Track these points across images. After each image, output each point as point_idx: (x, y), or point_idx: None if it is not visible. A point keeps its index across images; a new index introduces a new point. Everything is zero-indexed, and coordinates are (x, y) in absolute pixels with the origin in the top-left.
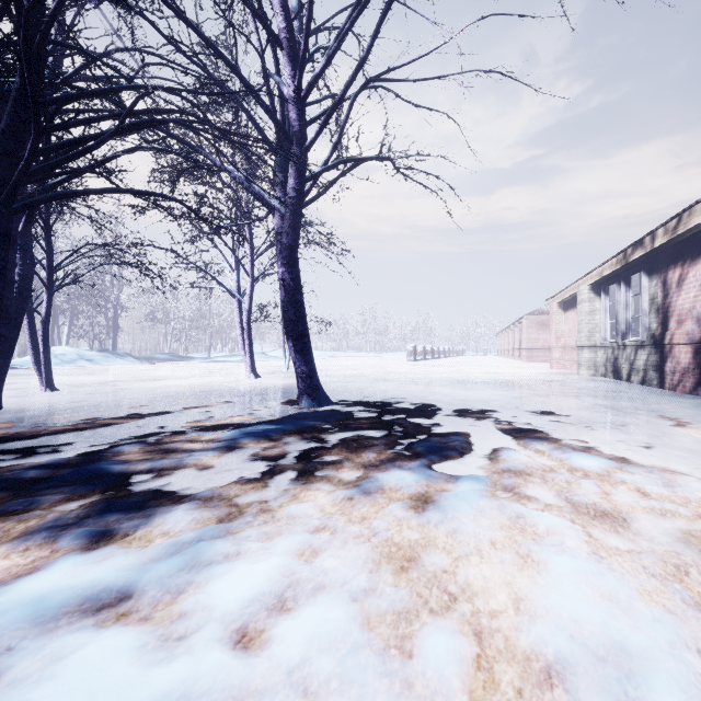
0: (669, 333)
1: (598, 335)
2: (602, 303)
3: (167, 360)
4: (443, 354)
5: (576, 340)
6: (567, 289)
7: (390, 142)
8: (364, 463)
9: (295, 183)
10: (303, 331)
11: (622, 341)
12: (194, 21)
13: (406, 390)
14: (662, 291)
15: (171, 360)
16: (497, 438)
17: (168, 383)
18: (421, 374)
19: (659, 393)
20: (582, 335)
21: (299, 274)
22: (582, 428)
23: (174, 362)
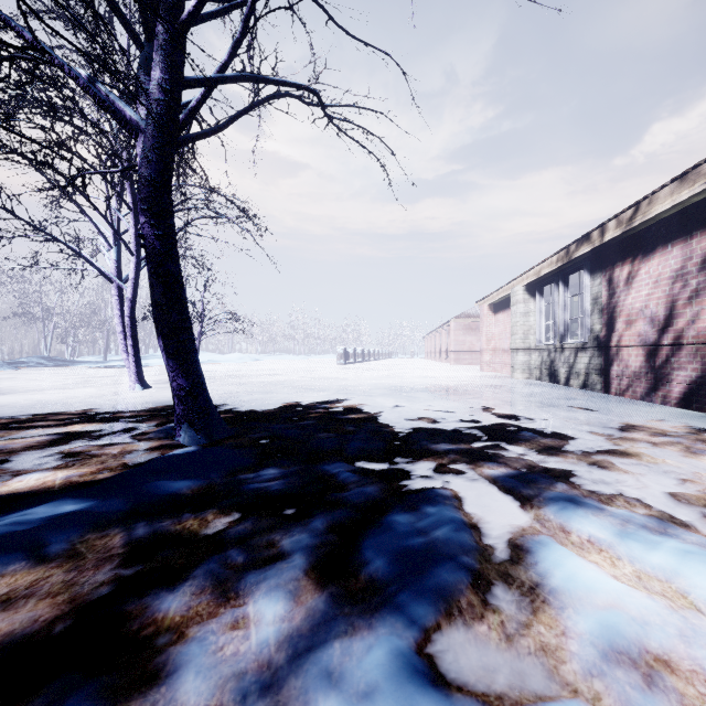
0: (617, 334)
1: (532, 337)
2: (538, 305)
3: (41, 365)
4: (373, 356)
5: (511, 342)
6: (500, 291)
7: (319, 72)
8: (243, 671)
9: (162, 78)
10: (180, 322)
11: (561, 343)
12: None
13: (340, 403)
14: (607, 290)
15: (48, 365)
16: (500, 502)
17: None
18: (353, 379)
19: (609, 399)
20: (517, 337)
21: (172, 229)
22: (598, 467)
23: (52, 367)
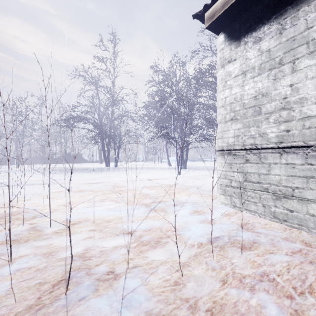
0: None
1: None
2: None
3: (198, 161)
4: None
5: None
6: None
7: None
8: None
9: None
10: None
11: None
12: (209, 105)
13: None
14: None
15: (199, 161)
16: None
17: (202, 165)
18: None
19: None
20: None
21: None
22: None
23: (200, 161)
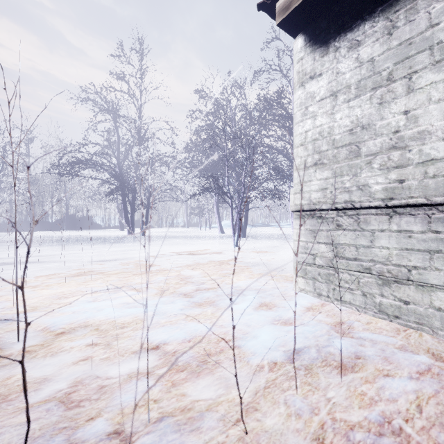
0: None
1: None
2: None
3: (261, 226)
4: None
5: None
6: None
7: None
8: None
9: None
10: None
11: None
12: (277, 149)
13: None
14: None
15: (263, 226)
16: None
17: (267, 232)
18: None
19: None
20: None
21: None
22: None
23: (264, 227)
